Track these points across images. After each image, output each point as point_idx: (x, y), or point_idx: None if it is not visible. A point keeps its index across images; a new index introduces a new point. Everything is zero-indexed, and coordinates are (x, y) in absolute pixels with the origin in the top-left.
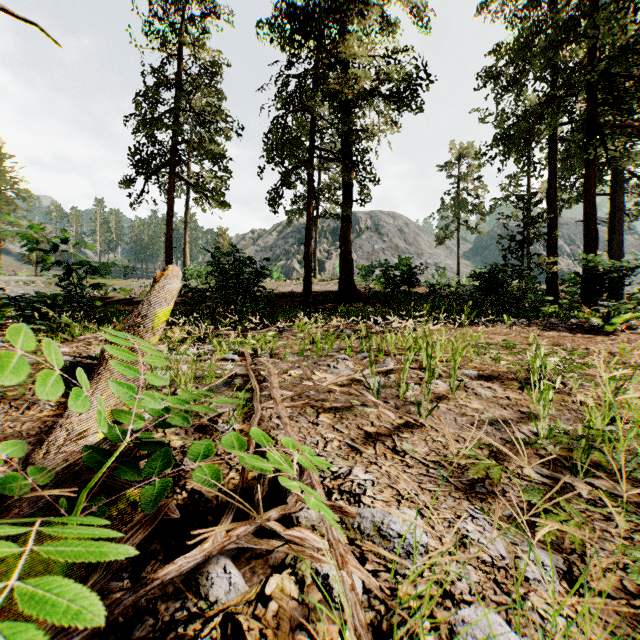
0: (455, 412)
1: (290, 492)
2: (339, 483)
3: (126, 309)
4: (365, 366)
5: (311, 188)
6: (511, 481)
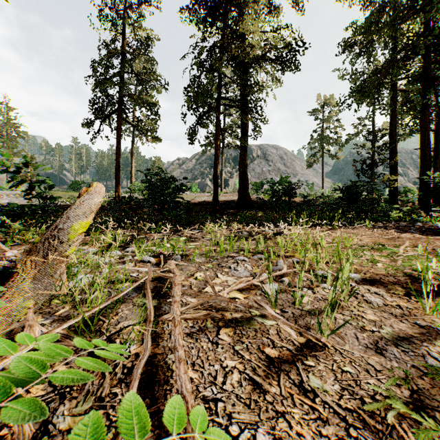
0: (353, 325)
1: None
2: None
3: None
4: (262, 271)
5: (218, 127)
6: None
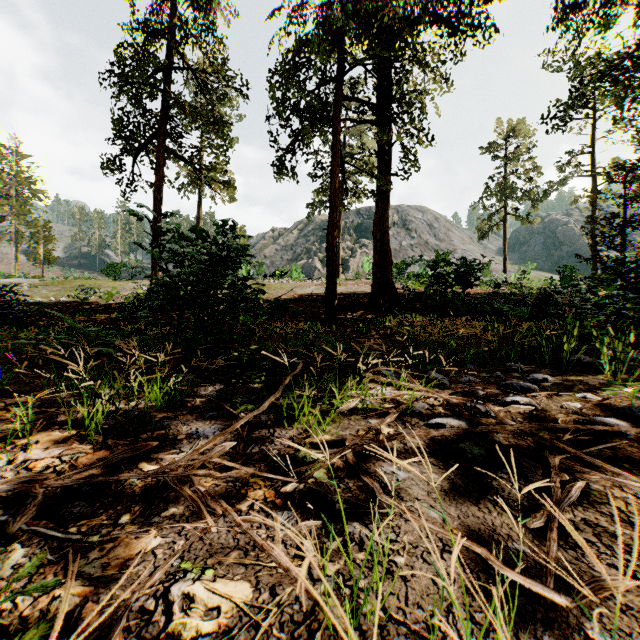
0: None
1: None
2: None
3: (98, 318)
4: None
5: (336, 152)
6: None
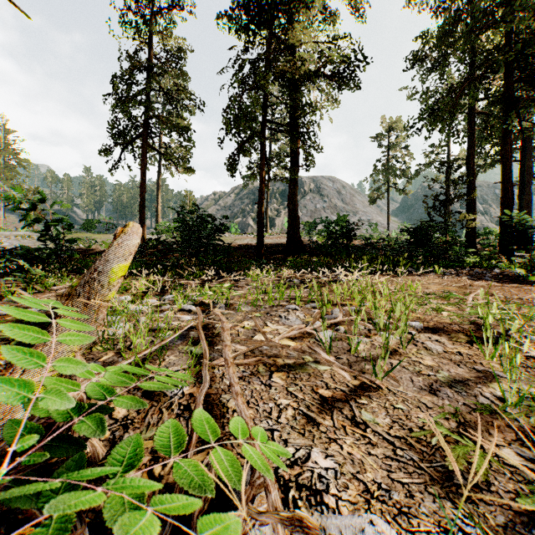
0: (409, 370)
1: (239, 494)
2: (296, 472)
3: None
4: (315, 318)
5: (263, 155)
6: (491, 467)
